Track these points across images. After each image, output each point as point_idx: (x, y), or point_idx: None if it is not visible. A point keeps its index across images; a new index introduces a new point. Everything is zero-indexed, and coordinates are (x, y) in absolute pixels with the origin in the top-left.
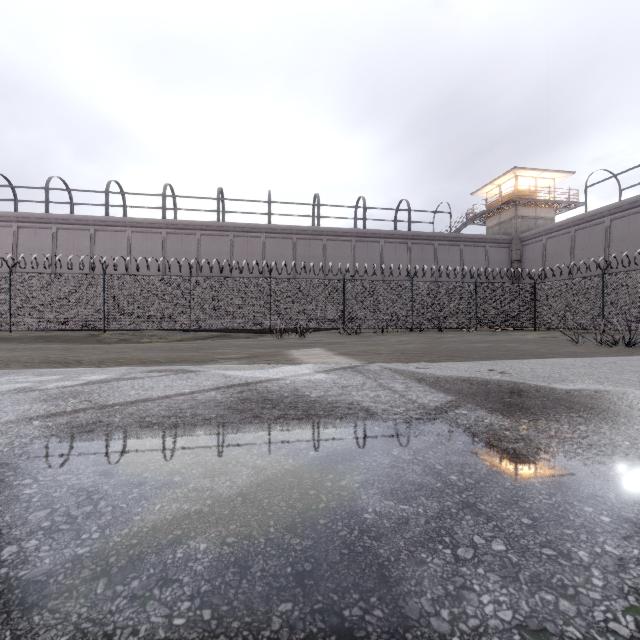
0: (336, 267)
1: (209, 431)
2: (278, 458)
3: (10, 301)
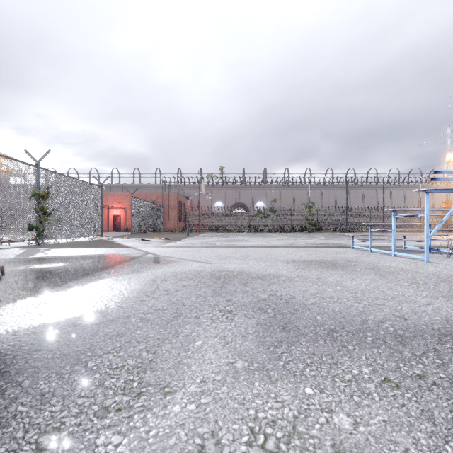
0: None
1: None
2: None
3: None
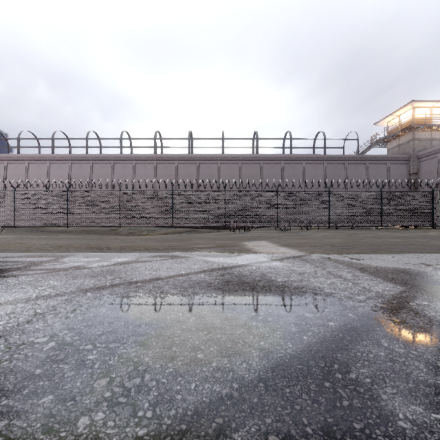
0: (270, 182)
1: (210, 309)
2: (277, 341)
3: (67, 208)
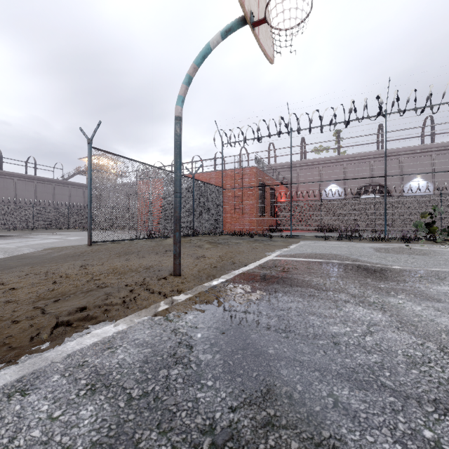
0: None
1: None
2: None
3: None
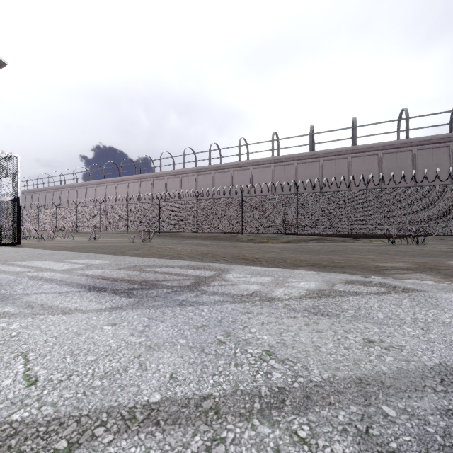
0: (429, 174)
1: None
2: None
3: (197, 216)
